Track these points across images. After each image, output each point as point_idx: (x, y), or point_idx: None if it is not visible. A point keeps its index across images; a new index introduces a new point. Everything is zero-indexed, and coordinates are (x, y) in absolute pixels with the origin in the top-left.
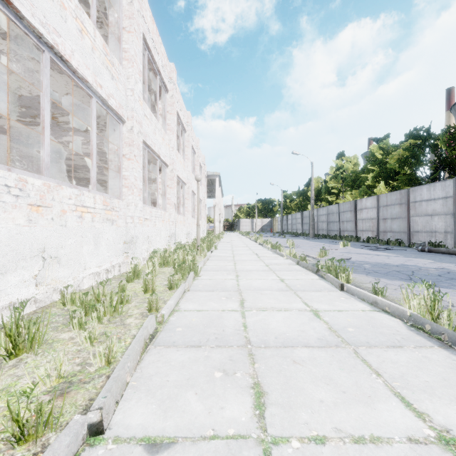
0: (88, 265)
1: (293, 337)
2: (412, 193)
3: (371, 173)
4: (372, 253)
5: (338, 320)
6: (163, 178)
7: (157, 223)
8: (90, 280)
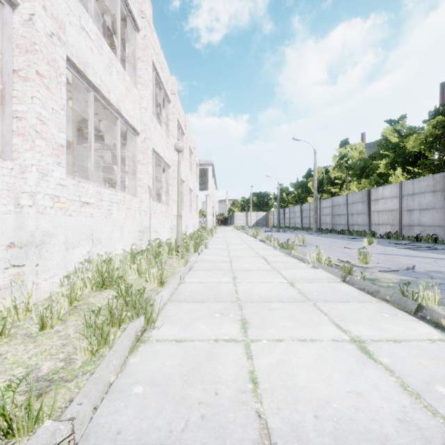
0: None
1: None
2: None
3: (384, 159)
4: (422, 254)
5: None
6: (132, 151)
7: (114, 211)
8: None
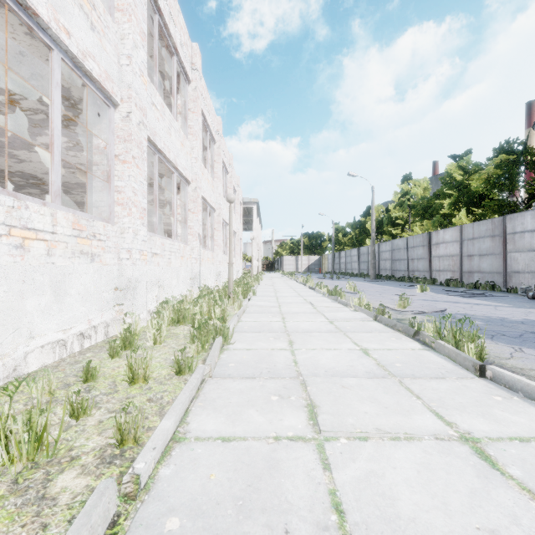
0: (39, 330)
1: None
2: (509, 222)
3: (448, 199)
4: (466, 301)
5: None
6: (183, 199)
7: (172, 260)
8: (44, 355)
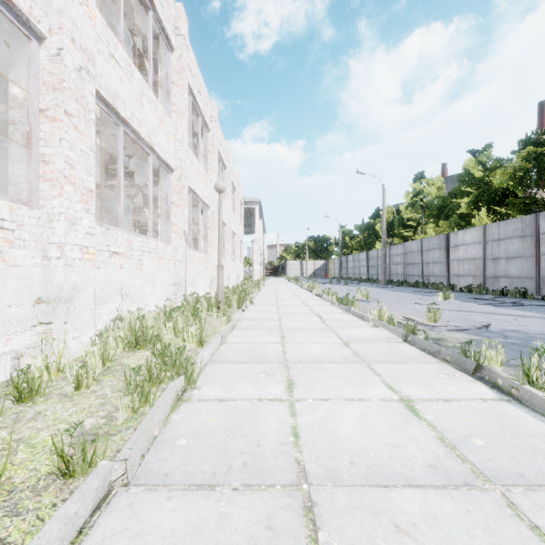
0: None
1: None
2: (543, 220)
3: (466, 197)
4: (504, 311)
5: None
6: (165, 190)
7: (145, 262)
8: None
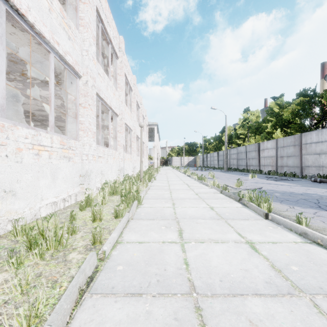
0: (45, 196)
1: (239, 279)
2: (303, 137)
3: (270, 123)
4: (276, 183)
5: (277, 255)
6: (114, 125)
7: (109, 160)
8: (47, 209)
